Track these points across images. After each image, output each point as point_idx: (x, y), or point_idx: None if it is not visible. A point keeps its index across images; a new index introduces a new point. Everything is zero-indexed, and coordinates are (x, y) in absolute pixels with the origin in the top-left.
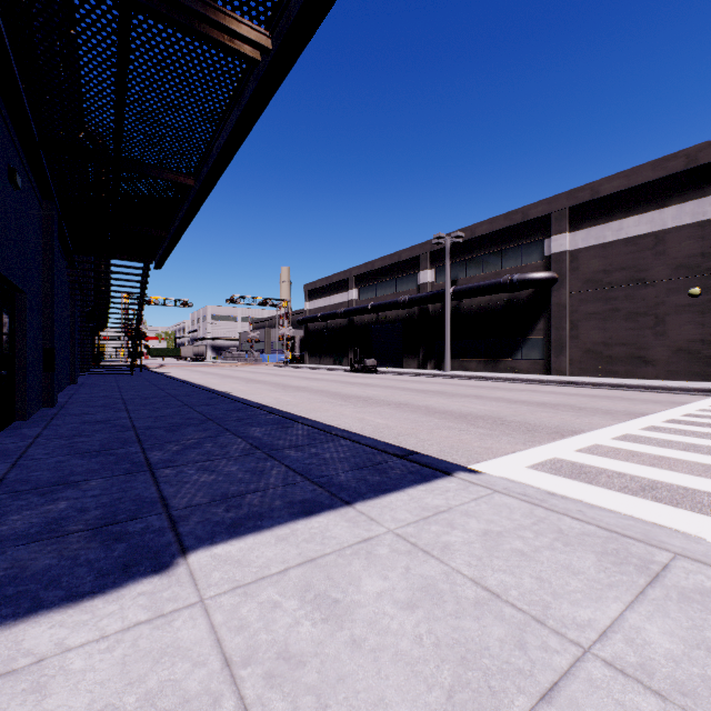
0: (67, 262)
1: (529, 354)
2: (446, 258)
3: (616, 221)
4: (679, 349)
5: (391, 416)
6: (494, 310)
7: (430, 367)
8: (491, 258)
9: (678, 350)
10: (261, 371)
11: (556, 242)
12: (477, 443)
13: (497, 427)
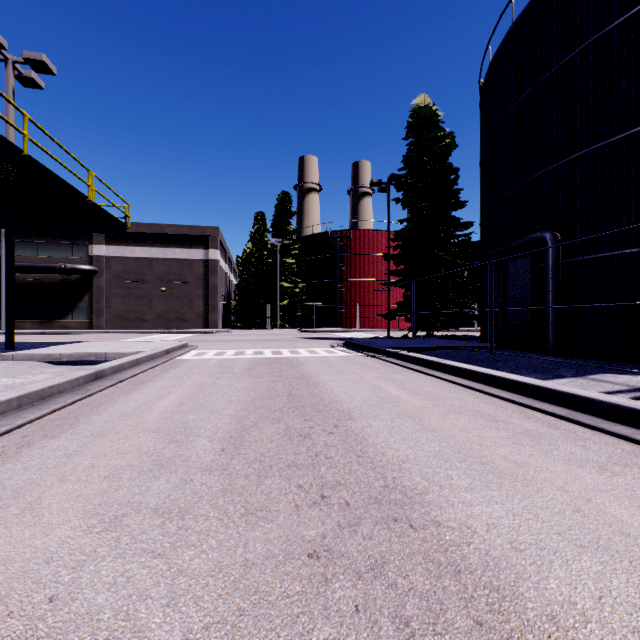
0: None
1: (78, 317)
2: (2, 238)
3: (131, 247)
4: (158, 315)
5: None
6: (50, 285)
7: None
8: (47, 246)
9: (158, 315)
10: None
11: (97, 249)
12: None
13: None
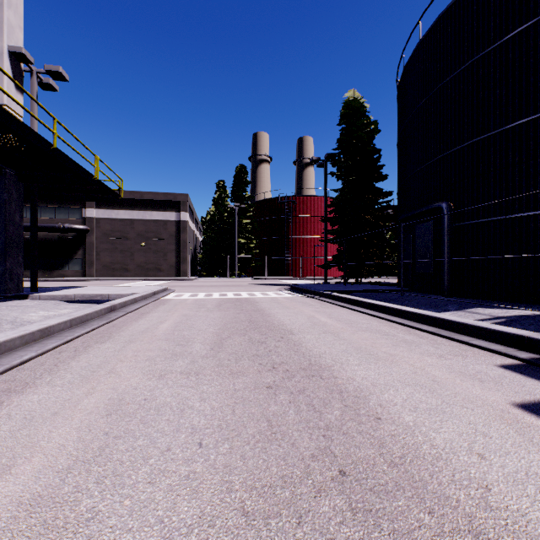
0: None
1: (74, 267)
2: None
3: (117, 210)
4: (139, 265)
5: None
6: (51, 241)
7: None
8: (48, 210)
9: (138, 266)
10: None
11: (89, 212)
12: None
13: None
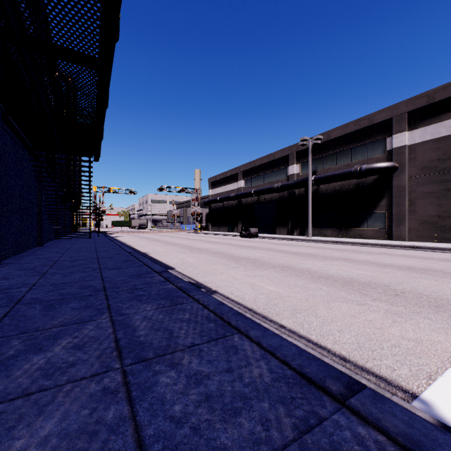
0: (33, 157)
1: (373, 225)
2: (308, 155)
3: (449, 120)
4: None
5: (279, 281)
6: (346, 192)
7: (296, 233)
8: (343, 154)
9: None
10: (179, 236)
11: (396, 139)
12: (395, 330)
13: (394, 299)
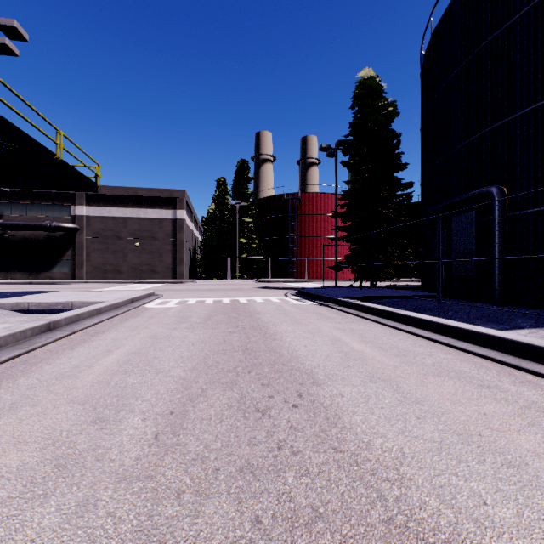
0: None
1: (62, 269)
2: None
3: (108, 207)
4: (132, 267)
5: None
6: (37, 241)
7: None
8: (34, 207)
9: (132, 267)
10: None
11: (79, 209)
12: None
13: None
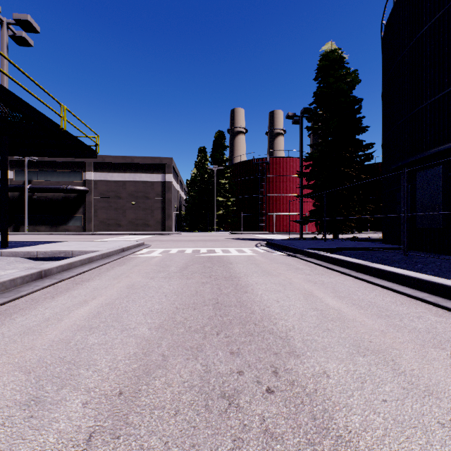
0: None
1: (76, 223)
2: (25, 168)
3: (111, 173)
4: (130, 221)
5: None
6: (57, 200)
7: (10, 230)
8: (55, 174)
9: (129, 222)
10: None
11: (88, 175)
12: None
13: None
